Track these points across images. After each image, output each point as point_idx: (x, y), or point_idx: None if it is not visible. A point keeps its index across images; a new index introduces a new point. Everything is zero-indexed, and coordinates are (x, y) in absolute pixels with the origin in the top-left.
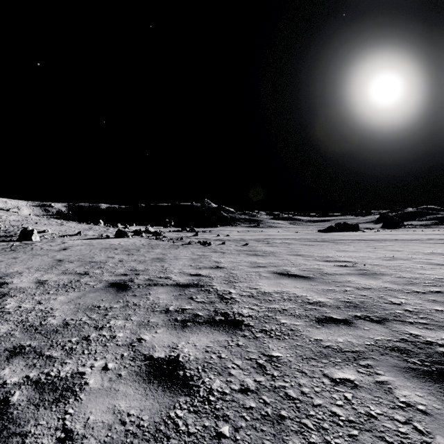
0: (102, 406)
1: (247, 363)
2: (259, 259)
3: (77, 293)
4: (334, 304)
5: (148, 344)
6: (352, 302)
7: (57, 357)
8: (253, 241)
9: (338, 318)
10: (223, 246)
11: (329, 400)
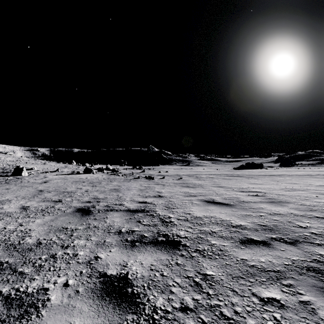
0: (59, 323)
1: (185, 281)
2: (190, 189)
3: (51, 217)
4: (253, 228)
5: (103, 262)
6: (267, 225)
7: (27, 273)
8: (185, 176)
9: (258, 240)
10: (163, 180)
11: (260, 321)
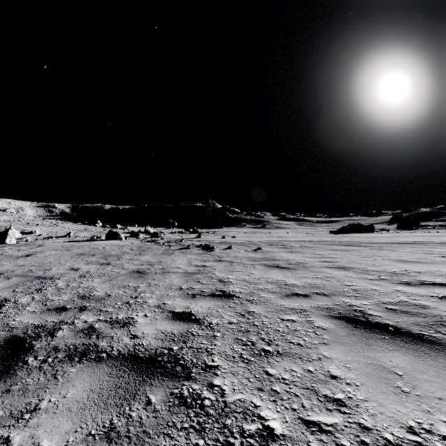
0: None
1: None
2: (286, 275)
3: None
4: None
5: None
6: None
7: None
8: (265, 244)
9: None
10: (230, 252)
11: None
